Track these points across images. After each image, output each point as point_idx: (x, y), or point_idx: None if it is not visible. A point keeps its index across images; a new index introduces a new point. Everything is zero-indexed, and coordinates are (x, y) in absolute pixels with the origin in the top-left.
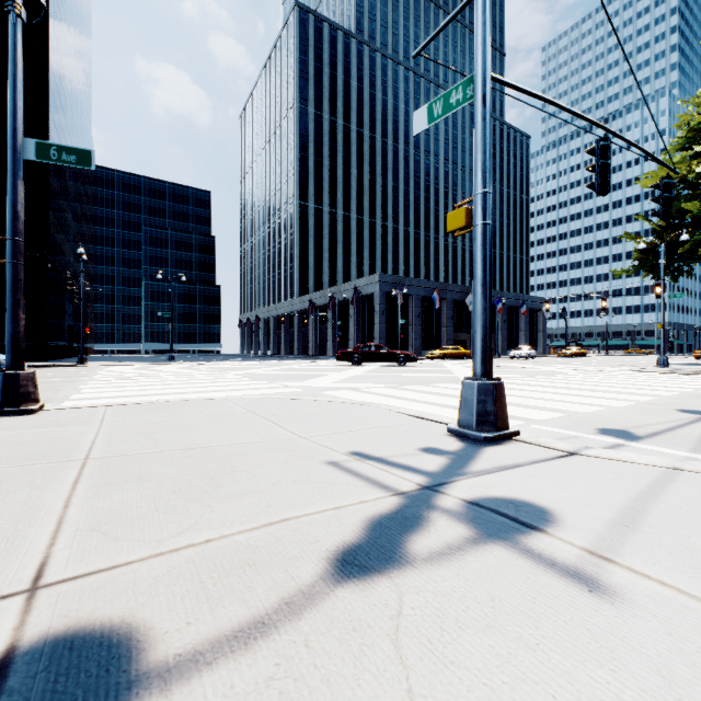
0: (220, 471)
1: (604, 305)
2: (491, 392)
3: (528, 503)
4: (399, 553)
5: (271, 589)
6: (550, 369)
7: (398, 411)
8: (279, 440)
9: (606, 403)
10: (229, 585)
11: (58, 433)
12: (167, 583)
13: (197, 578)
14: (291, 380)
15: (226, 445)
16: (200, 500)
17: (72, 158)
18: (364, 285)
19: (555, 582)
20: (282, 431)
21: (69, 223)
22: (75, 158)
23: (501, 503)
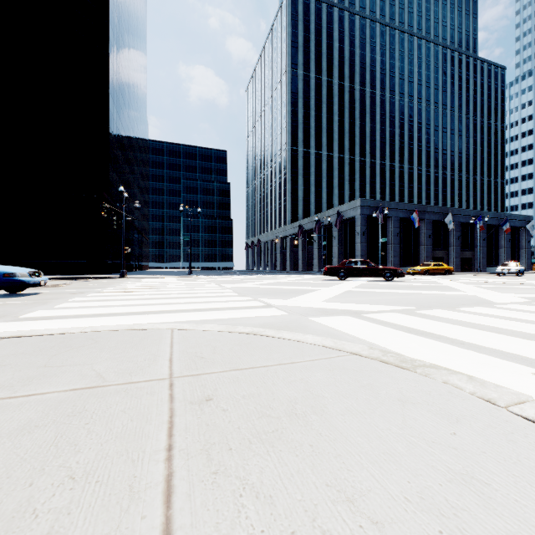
0: None
1: None
2: None
3: None
4: None
5: None
6: None
7: (531, 417)
8: None
9: None
10: None
11: None
12: None
13: None
14: (277, 296)
15: None
16: None
17: None
18: (346, 210)
19: None
20: None
21: (127, 176)
22: None
23: None
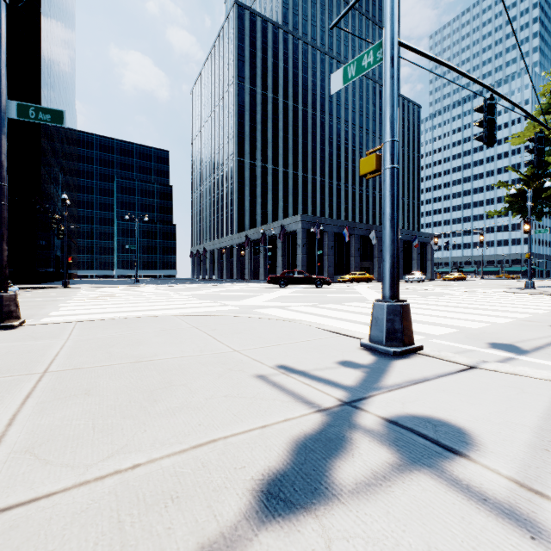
0: (160, 385)
1: (481, 239)
2: (398, 312)
3: (444, 422)
4: (324, 484)
5: (190, 533)
6: (438, 291)
7: (317, 327)
8: (216, 354)
9: (490, 320)
10: (147, 526)
11: (29, 346)
12: (83, 522)
13: (116, 516)
14: (230, 300)
15: (169, 358)
16: (136, 417)
17: (47, 117)
18: (289, 223)
19: (492, 524)
20: (219, 344)
21: (57, 176)
22: (49, 117)
23: (418, 422)
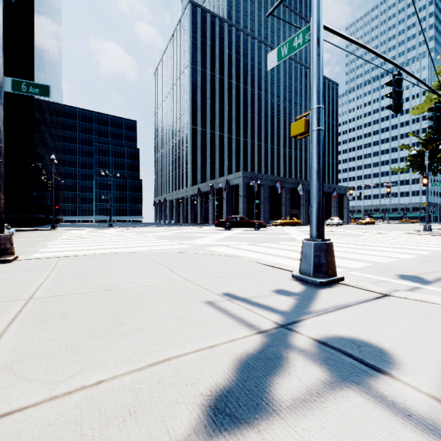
0: (125, 310)
1: (388, 190)
2: (324, 249)
3: (367, 343)
4: (265, 399)
5: None
6: (353, 232)
7: (256, 261)
8: (173, 283)
9: (398, 256)
10: (106, 439)
11: (20, 277)
12: (49, 436)
13: (79, 430)
14: (185, 239)
15: (134, 287)
16: (103, 337)
17: (36, 90)
18: (232, 178)
19: (419, 440)
20: (175, 276)
21: (47, 140)
22: (38, 90)
23: (345, 342)
